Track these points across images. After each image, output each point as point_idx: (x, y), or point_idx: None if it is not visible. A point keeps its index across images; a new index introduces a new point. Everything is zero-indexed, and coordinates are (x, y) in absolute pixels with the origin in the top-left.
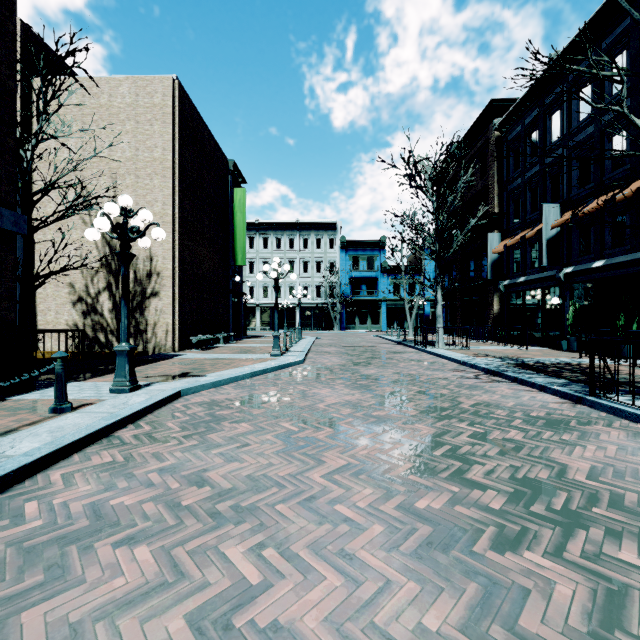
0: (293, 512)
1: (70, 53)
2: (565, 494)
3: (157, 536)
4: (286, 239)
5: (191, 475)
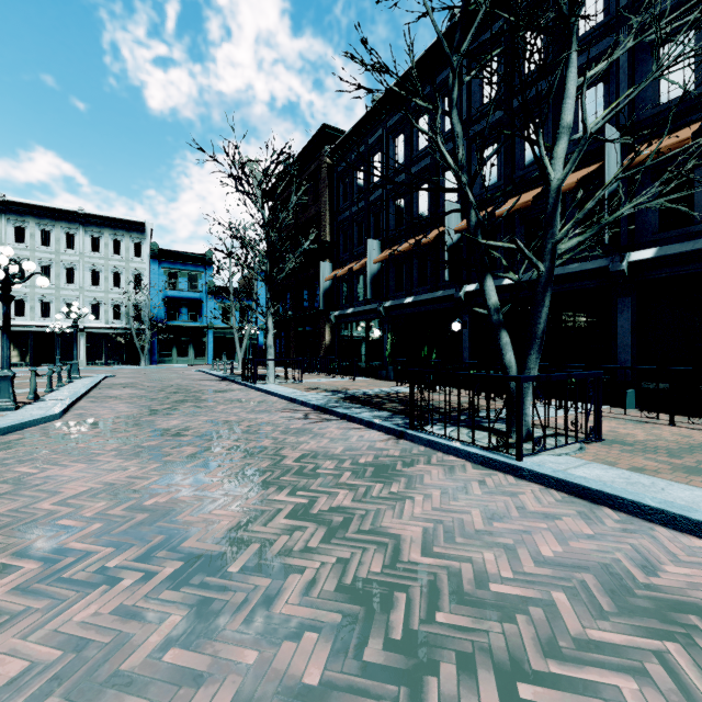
0: None
1: None
2: (404, 597)
3: None
4: (60, 233)
5: None
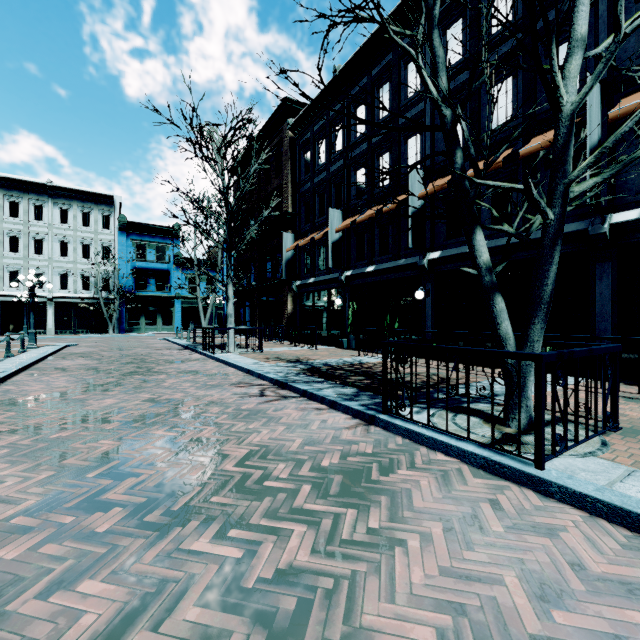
0: None
1: None
2: None
3: None
4: (29, 205)
5: None
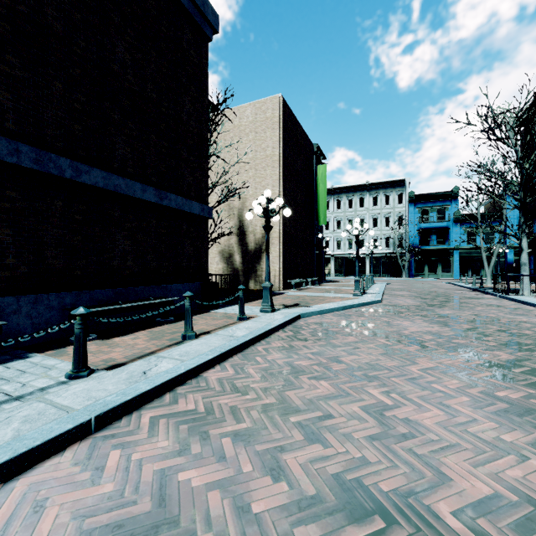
0: (403, 382)
1: (224, 101)
2: None
3: (327, 379)
4: (357, 199)
5: (330, 358)
